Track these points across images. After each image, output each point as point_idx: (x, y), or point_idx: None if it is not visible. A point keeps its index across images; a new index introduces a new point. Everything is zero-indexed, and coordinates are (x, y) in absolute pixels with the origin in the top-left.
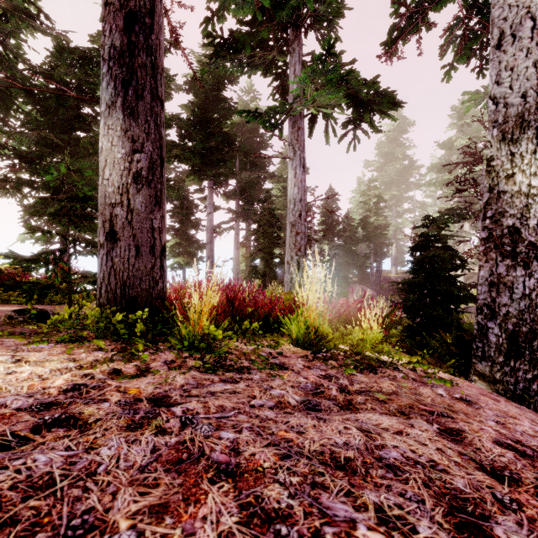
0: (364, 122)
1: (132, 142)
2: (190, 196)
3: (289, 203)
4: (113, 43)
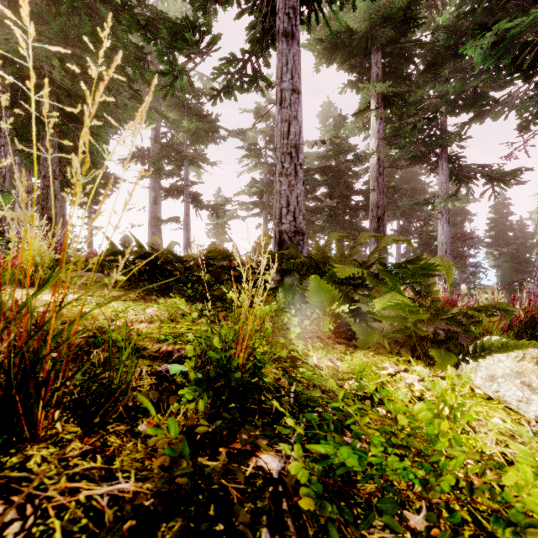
0: (500, 182)
1: (380, 253)
2: (361, 222)
3: (438, 244)
4: (374, 227)
